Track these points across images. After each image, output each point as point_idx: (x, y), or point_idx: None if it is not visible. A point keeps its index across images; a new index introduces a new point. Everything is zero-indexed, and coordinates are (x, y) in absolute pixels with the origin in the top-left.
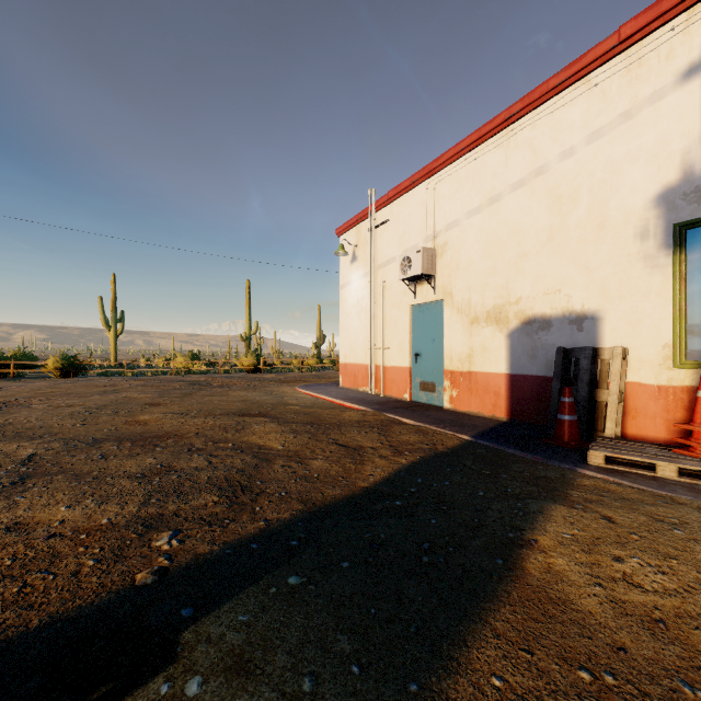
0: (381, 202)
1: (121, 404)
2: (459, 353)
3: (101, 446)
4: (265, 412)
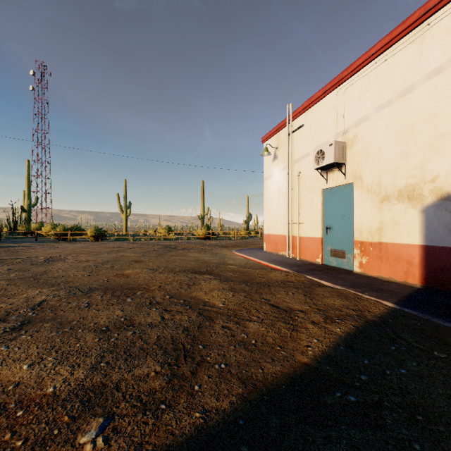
0: (297, 112)
1: (117, 261)
2: (369, 226)
3: (91, 295)
4: (211, 270)
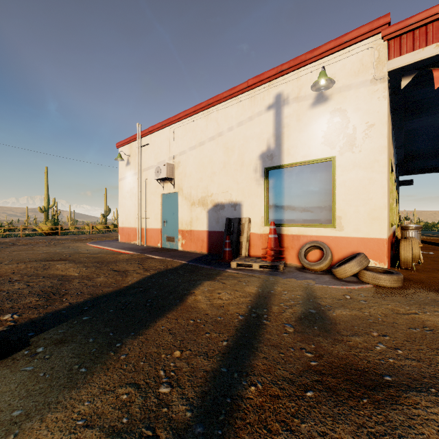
0: (145, 132)
1: None
2: (186, 220)
3: None
4: (65, 258)
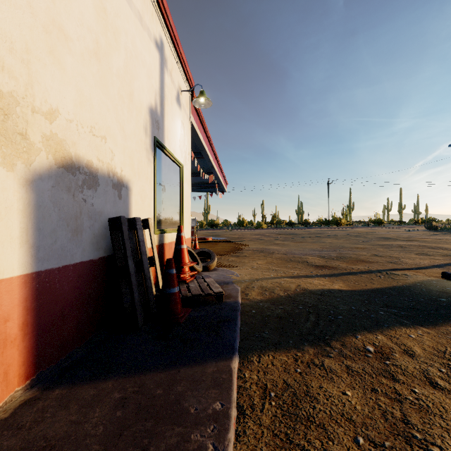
0: None
1: None
2: None
3: None
4: None
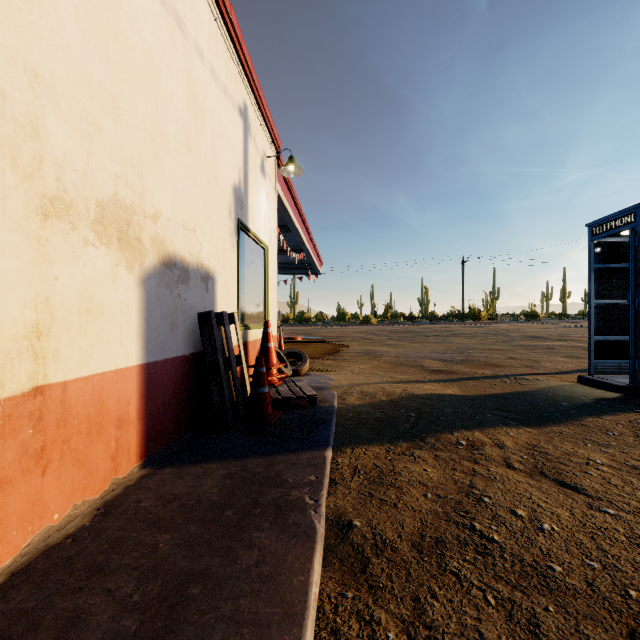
0: None
1: None
2: None
3: None
4: None
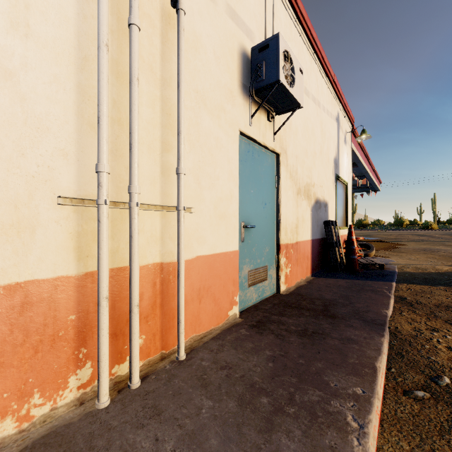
0: None
1: None
2: (292, 223)
3: None
4: None
